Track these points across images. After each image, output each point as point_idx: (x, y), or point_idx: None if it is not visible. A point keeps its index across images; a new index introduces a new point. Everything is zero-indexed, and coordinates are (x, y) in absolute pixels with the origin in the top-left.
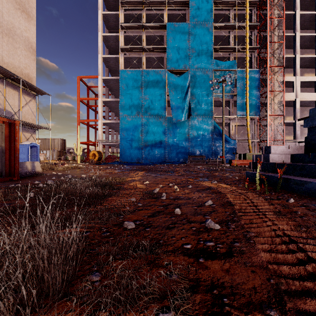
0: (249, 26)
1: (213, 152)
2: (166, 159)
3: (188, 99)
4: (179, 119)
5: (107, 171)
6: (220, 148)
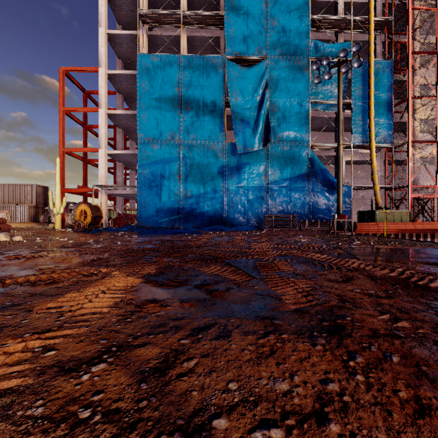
0: None
1: (310, 208)
2: (225, 221)
3: (265, 112)
4: (249, 147)
5: (37, 262)
6: (323, 201)
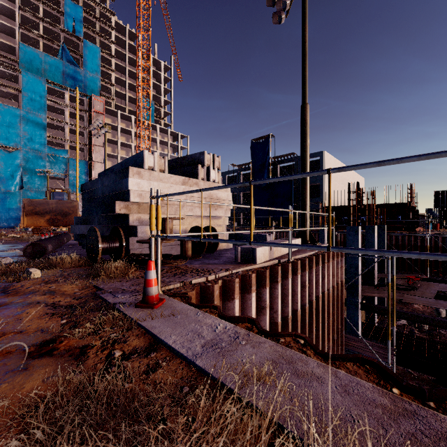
0: (81, 127)
1: None
2: None
3: (21, 174)
4: (10, 190)
5: None
6: None
